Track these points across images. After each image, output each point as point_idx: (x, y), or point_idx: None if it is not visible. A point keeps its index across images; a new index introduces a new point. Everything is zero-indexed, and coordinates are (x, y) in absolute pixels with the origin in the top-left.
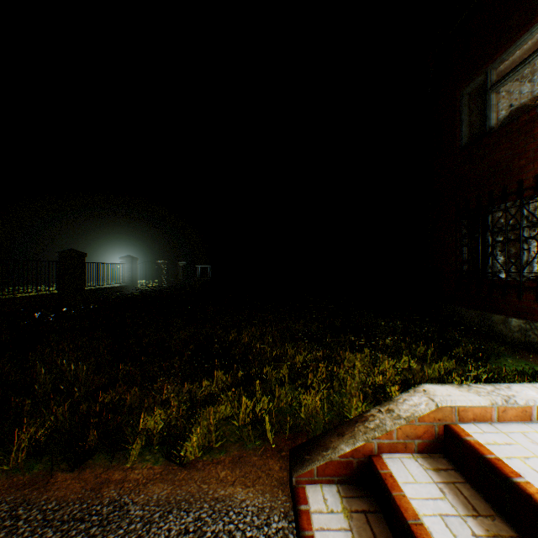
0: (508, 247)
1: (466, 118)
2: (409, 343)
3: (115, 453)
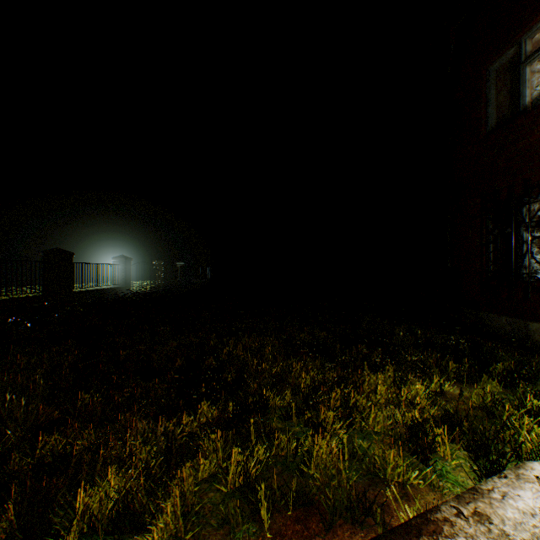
0: (539, 245)
1: (493, 99)
2: (436, 357)
3: None
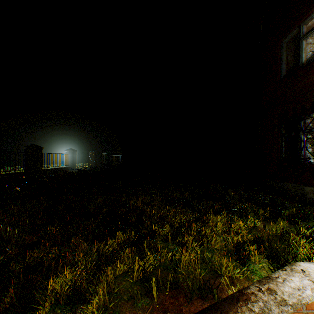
0: (311, 142)
1: (284, 59)
2: (251, 207)
3: None
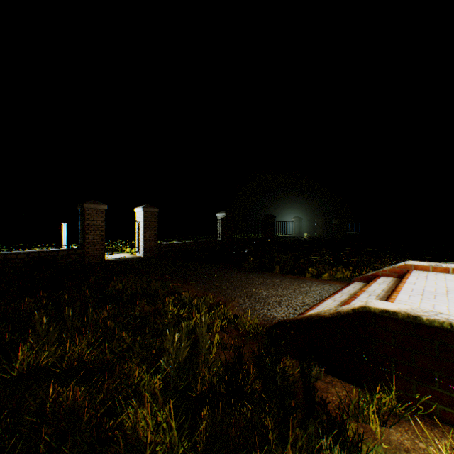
0: None
1: None
2: None
3: (301, 275)
